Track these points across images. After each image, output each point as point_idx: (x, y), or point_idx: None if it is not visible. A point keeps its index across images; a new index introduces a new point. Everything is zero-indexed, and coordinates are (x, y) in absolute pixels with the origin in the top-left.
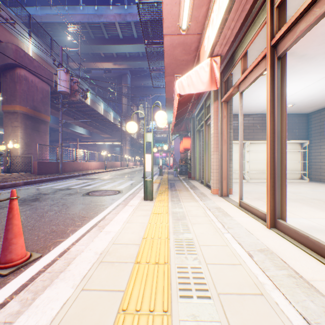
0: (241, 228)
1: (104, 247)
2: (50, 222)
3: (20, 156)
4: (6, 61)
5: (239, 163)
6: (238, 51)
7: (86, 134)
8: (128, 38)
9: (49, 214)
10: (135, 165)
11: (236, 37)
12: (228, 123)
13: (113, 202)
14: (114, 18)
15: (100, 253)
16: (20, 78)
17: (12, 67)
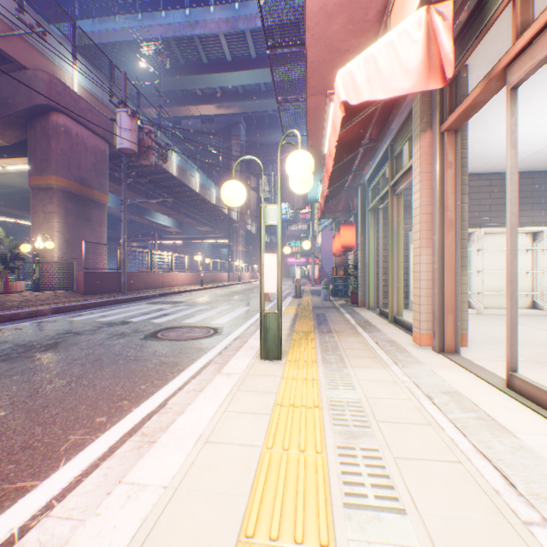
0: None
1: None
2: (39, 413)
3: (56, 263)
4: (34, 102)
5: (509, 274)
6: None
7: (172, 227)
8: (240, 60)
9: (51, 386)
10: (254, 278)
11: None
12: (457, 181)
13: (197, 356)
14: (216, 27)
15: None
16: (57, 130)
17: (45, 112)
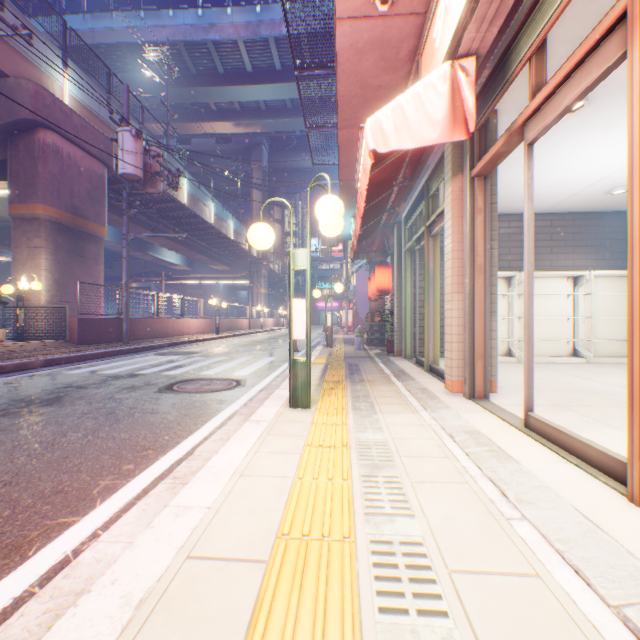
0: (560, 506)
1: (157, 573)
2: (61, 463)
3: (44, 307)
4: (16, 116)
5: (526, 319)
6: (523, 39)
7: (181, 265)
8: (263, 71)
9: (67, 439)
10: (278, 325)
11: (509, 20)
12: (487, 226)
13: (221, 408)
14: (234, 32)
15: (138, 602)
16: (45, 149)
17: (30, 128)
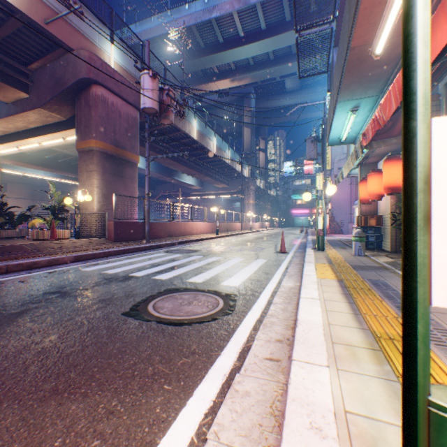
0: None
1: None
2: None
3: (93, 214)
4: (77, 77)
5: None
6: None
7: (195, 185)
8: (251, 33)
9: None
10: (262, 227)
11: None
12: None
13: (184, 391)
14: (230, 7)
15: None
16: (96, 100)
17: (87, 86)
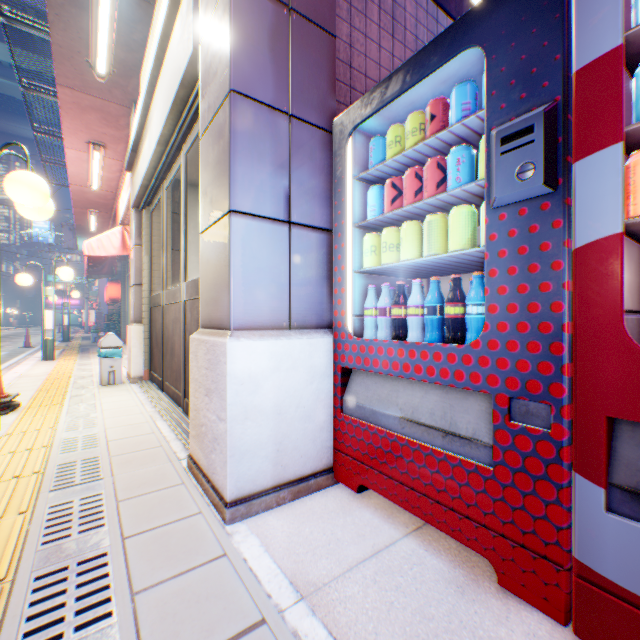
0: None
1: (19, 375)
2: None
3: None
4: None
5: None
6: None
7: None
8: None
9: None
10: None
11: None
12: None
13: None
14: None
15: (18, 376)
16: None
17: None
